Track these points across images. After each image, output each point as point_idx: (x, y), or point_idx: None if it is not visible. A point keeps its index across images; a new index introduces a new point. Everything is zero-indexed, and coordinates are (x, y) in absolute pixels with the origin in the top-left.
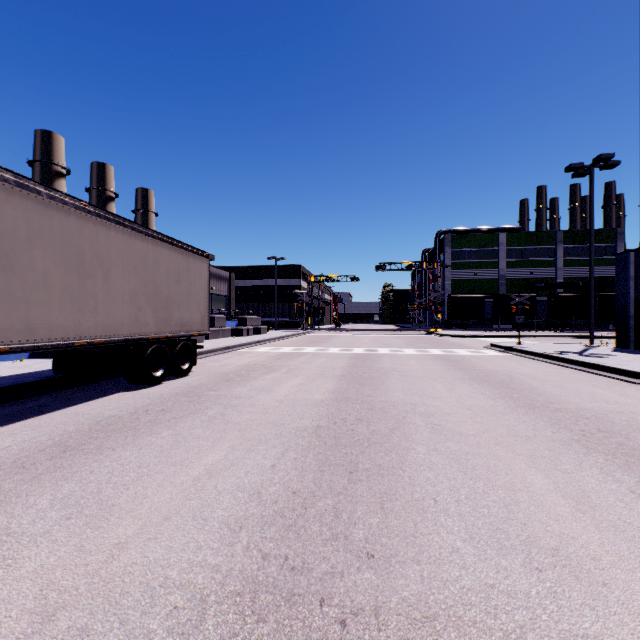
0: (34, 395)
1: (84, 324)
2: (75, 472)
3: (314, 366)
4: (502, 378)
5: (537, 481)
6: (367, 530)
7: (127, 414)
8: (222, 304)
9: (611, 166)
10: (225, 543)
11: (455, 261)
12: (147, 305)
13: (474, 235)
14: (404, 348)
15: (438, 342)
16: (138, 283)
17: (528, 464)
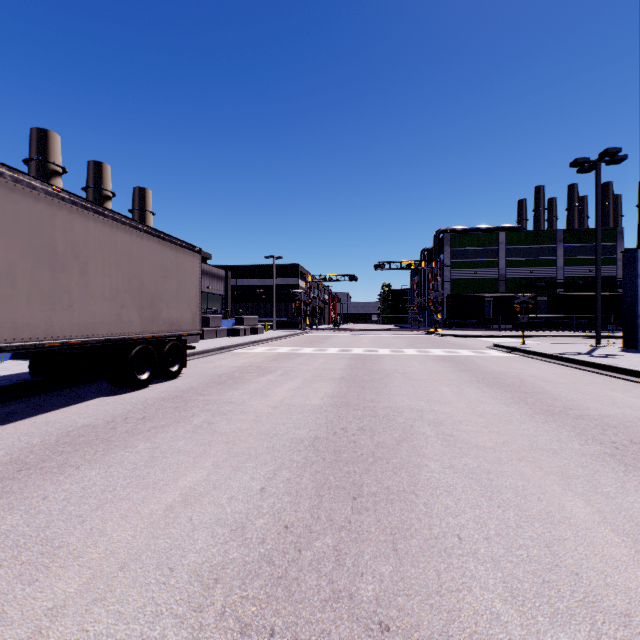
0: (5, 400)
1: (57, 323)
2: (24, 499)
3: (312, 367)
4: (511, 380)
5: (578, 509)
6: (378, 584)
7: (103, 423)
8: (218, 303)
9: (618, 161)
10: (193, 607)
11: (455, 260)
12: (131, 302)
13: (474, 234)
14: (405, 348)
15: (439, 342)
16: (121, 278)
17: (562, 486)
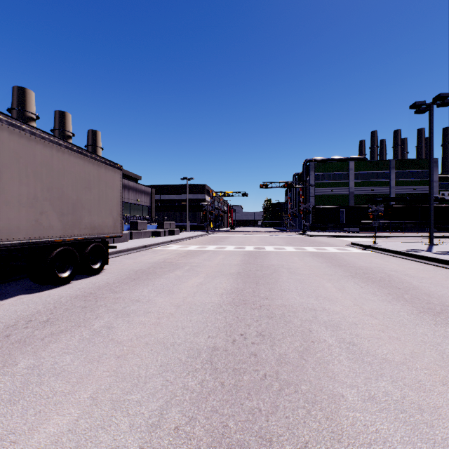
0: None
1: None
2: None
3: (214, 263)
4: (380, 275)
5: None
6: None
7: (2, 328)
8: (145, 212)
9: (446, 104)
10: None
11: (317, 181)
12: (51, 209)
13: (331, 163)
14: (285, 246)
15: (309, 241)
16: (39, 187)
17: None
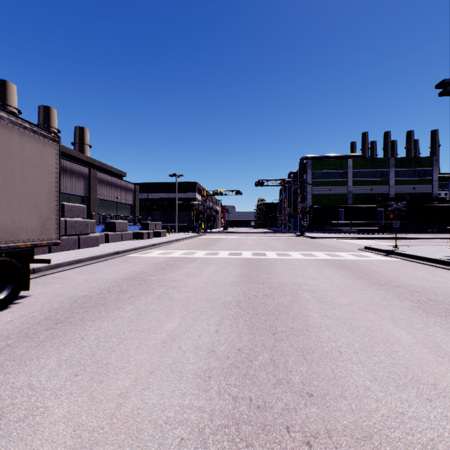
0: None
1: None
2: None
3: (200, 281)
4: None
5: None
6: None
7: None
8: (127, 211)
9: None
10: None
11: (315, 180)
12: None
13: (329, 160)
14: (289, 251)
15: (313, 244)
16: None
17: None
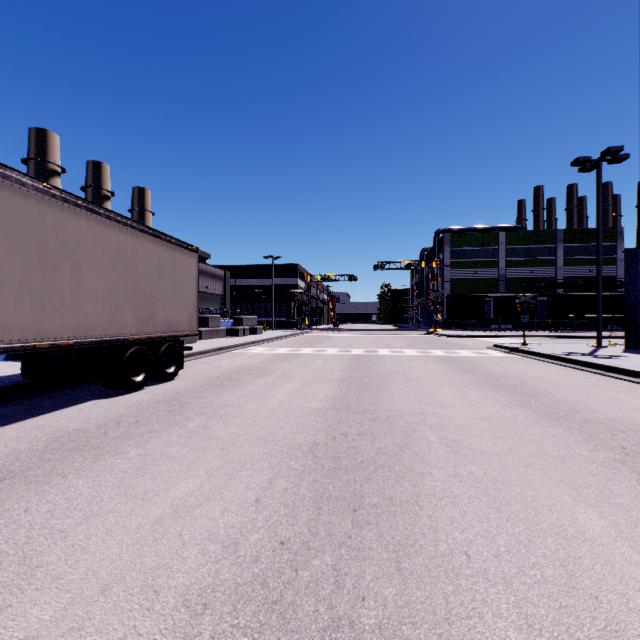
0: None
1: (47, 324)
2: (5, 511)
3: (311, 369)
4: (514, 382)
5: (592, 523)
6: (381, 610)
7: (94, 427)
8: (217, 303)
9: (620, 160)
10: (178, 637)
11: (454, 260)
12: (125, 303)
13: (473, 234)
14: (405, 349)
15: (439, 342)
16: (115, 278)
17: (573, 496)
